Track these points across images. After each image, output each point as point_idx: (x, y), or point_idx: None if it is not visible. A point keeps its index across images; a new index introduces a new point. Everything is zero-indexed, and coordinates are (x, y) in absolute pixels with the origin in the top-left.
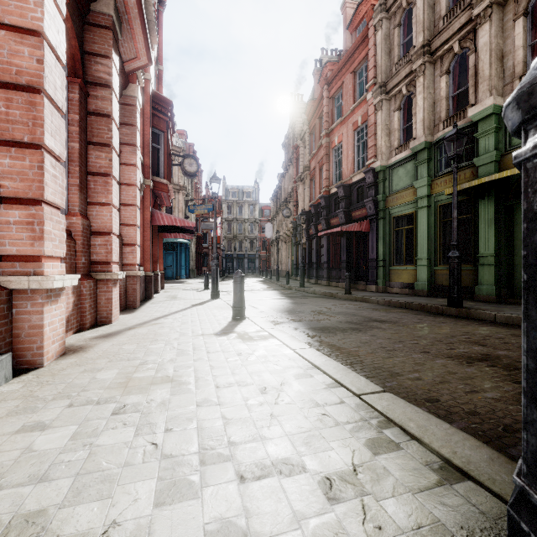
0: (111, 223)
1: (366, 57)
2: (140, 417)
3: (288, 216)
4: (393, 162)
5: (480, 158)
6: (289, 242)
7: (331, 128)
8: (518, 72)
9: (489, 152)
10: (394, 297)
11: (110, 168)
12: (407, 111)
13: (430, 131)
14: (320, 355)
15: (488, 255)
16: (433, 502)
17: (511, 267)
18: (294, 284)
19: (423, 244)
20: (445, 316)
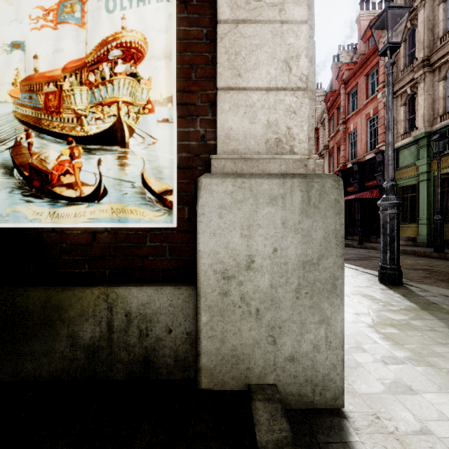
0: None
1: (376, 64)
2: None
3: None
4: (399, 145)
5: None
6: None
7: (347, 118)
8: None
9: None
10: None
11: None
12: (411, 105)
13: (429, 123)
14: None
15: None
16: (369, 278)
17: None
18: None
19: (423, 208)
20: (427, 257)
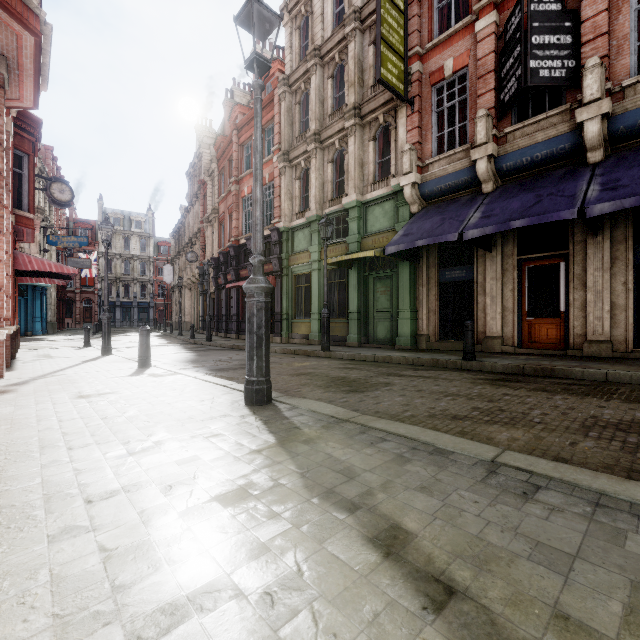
0: (2, 279)
1: (273, 119)
2: (107, 401)
3: (193, 260)
4: (295, 225)
5: (349, 237)
6: (196, 290)
7: (240, 177)
8: (370, 180)
9: (355, 234)
10: (291, 346)
11: (1, 224)
12: (306, 182)
13: (320, 206)
14: (211, 377)
15: (354, 312)
16: (236, 398)
17: (368, 321)
18: (201, 338)
19: (315, 301)
20: (315, 357)
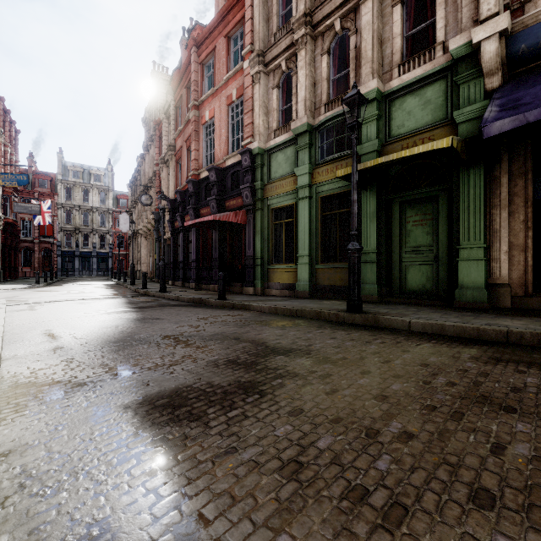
0: None
1: (242, 21)
2: None
3: (147, 203)
4: (273, 145)
5: (363, 145)
6: (151, 238)
7: (200, 100)
8: (396, 61)
9: (371, 140)
10: (278, 301)
11: None
12: (286, 91)
13: (311, 113)
14: None
15: (371, 251)
16: None
17: (389, 264)
18: (154, 287)
19: (304, 239)
20: (353, 328)
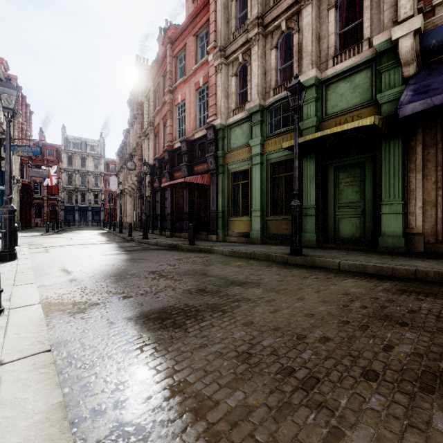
0: None
1: (207, 23)
2: None
3: (132, 168)
4: (232, 122)
5: (304, 122)
6: (135, 196)
7: (174, 86)
8: (331, 54)
9: (311, 118)
10: (236, 246)
11: None
12: (242, 78)
13: (262, 96)
14: None
15: (310, 207)
16: None
17: (325, 217)
18: (138, 235)
19: (257, 197)
20: (295, 267)
